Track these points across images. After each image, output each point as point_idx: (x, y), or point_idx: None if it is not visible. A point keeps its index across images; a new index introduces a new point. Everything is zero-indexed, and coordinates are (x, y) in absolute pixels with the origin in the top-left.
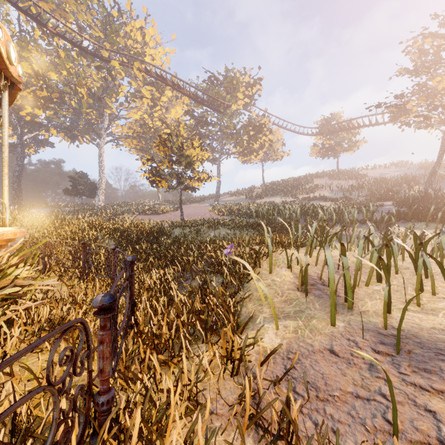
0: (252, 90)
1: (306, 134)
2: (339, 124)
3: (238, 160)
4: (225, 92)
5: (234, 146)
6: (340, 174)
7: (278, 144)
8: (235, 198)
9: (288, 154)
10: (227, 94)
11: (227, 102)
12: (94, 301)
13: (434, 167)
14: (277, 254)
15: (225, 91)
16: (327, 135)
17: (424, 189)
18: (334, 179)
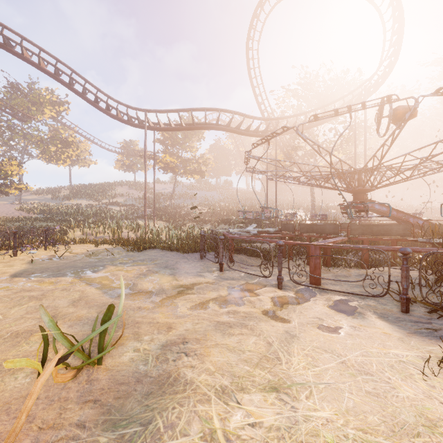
0: (59, 108)
1: (111, 151)
2: (135, 151)
3: (42, 160)
4: (31, 103)
5: (40, 153)
6: (137, 186)
7: (86, 154)
8: (39, 197)
9: (96, 163)
10: (32, 105)
11: (33, 114)
12: (47, 227)
13: (172, 192)
14: (77, 229)
15: (31, 103)
16: (127, 156)
17: (169, 203)
18: (132, 189)
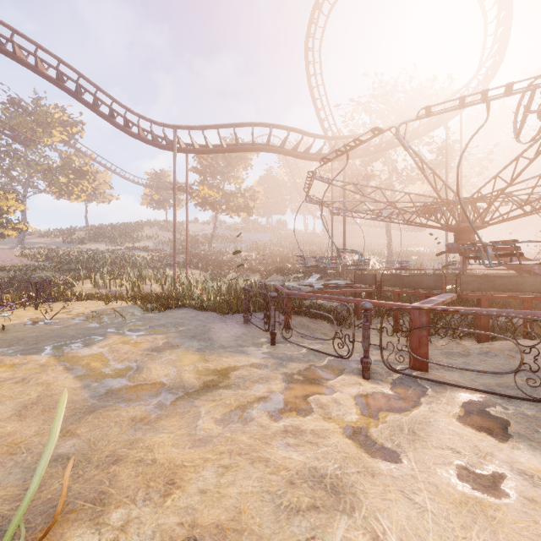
0: (72, 129)
1: (136, 183)
2: (166, 183)
3: (51, 195)
4: (36, 124)
5: (48, 185)
6: (169, 226)
7: (106, 187)
8: (47, 240)
9: (118, 198)
10: (37, 125)
11: (39, 137)
12: (44, 278)
13: (212, 234)
14: (87, 280)
15: (36, 123)
16: (157, 189)
17: (208, 248)
18: (163, 230)
